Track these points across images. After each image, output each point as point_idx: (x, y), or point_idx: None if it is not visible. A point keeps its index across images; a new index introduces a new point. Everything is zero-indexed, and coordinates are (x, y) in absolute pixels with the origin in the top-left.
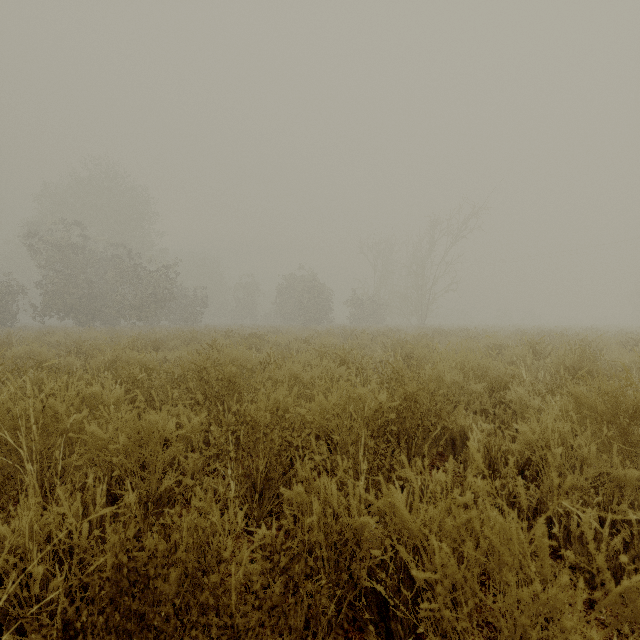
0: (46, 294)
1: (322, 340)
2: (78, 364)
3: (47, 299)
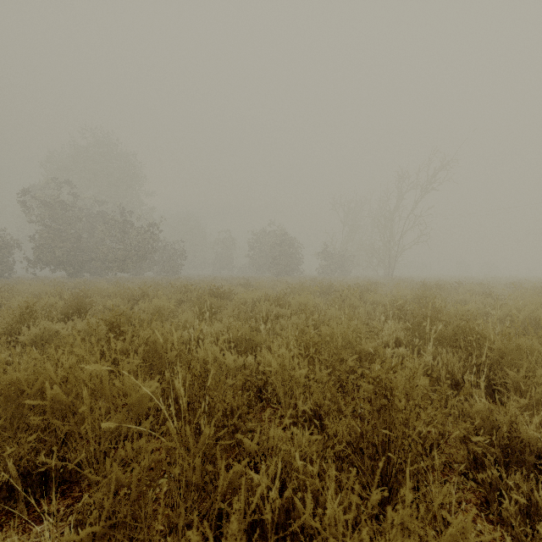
0: (37, 248)
1: (300, 301)
2: None
3: (37, 252)
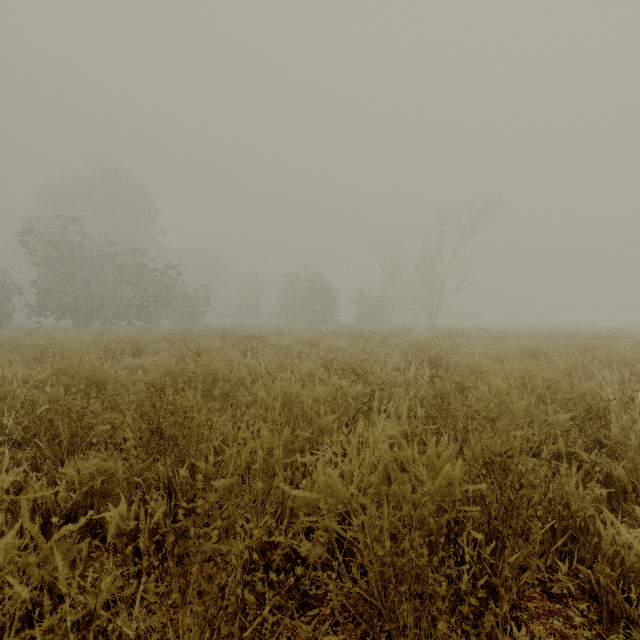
0: (42, 293)
1: (328, 343)
2: (20, 375)
3: (42, 298)
